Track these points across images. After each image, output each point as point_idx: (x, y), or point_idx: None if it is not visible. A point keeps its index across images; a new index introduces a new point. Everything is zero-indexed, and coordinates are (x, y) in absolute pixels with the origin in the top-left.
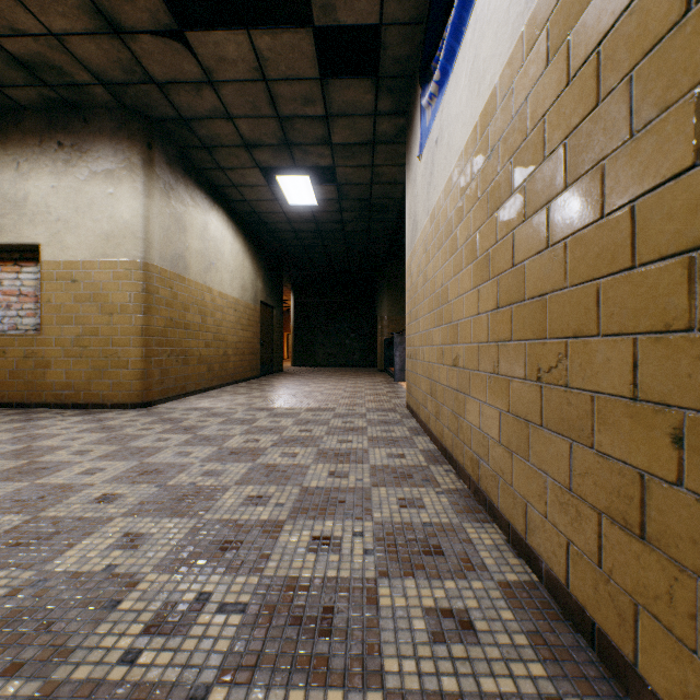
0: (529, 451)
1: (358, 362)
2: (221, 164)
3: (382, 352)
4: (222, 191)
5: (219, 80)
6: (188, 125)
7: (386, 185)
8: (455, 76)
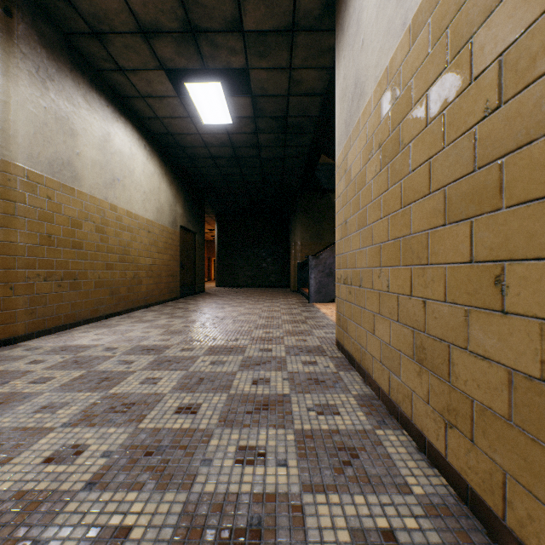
0: None
1: (273, 283)
2: (120, 63)
3: (295, 274)
4: (130, 105)
5: None
6: None
7: (304, 97)
8: None
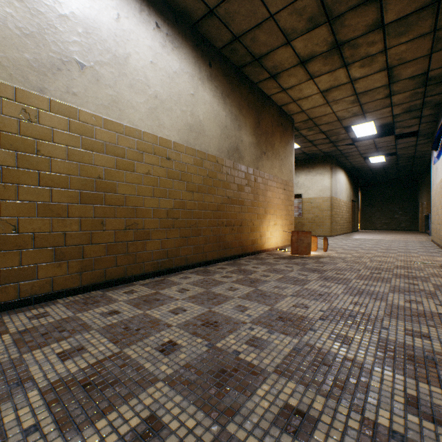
0: None
1: (403, 228)
2: (347, 159)
3: (421, 222)
4: (343, 164)
5: (358, 146)
6: (342, 154)
7: (422, 152)
8: (438, 162)
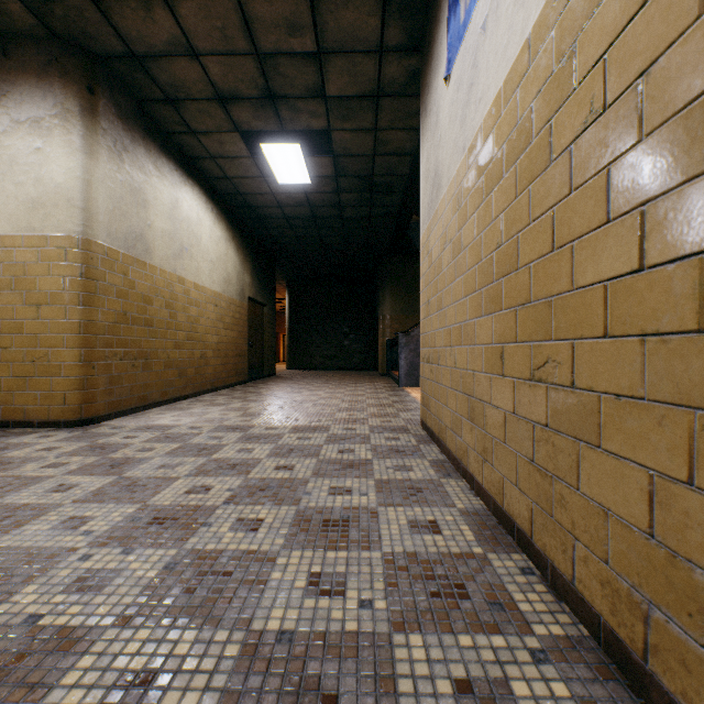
0: None
1: (357, 365)
2: (192, 126)
3: (384, 354)
4: (198, 165)
5: None
6: (143, 66)
7: (391, 157)
8: None
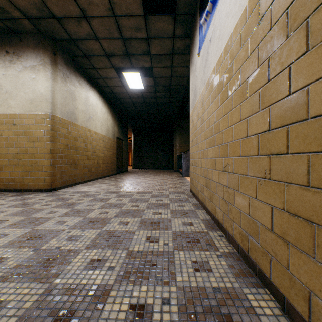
0: (316, 249)
1: (164, 167)
2: (94, 66)
3: (175, 162)
4: (96, 81)
5: (89, 16)
6: (75, 43)
7: (178, 78)
8: None
